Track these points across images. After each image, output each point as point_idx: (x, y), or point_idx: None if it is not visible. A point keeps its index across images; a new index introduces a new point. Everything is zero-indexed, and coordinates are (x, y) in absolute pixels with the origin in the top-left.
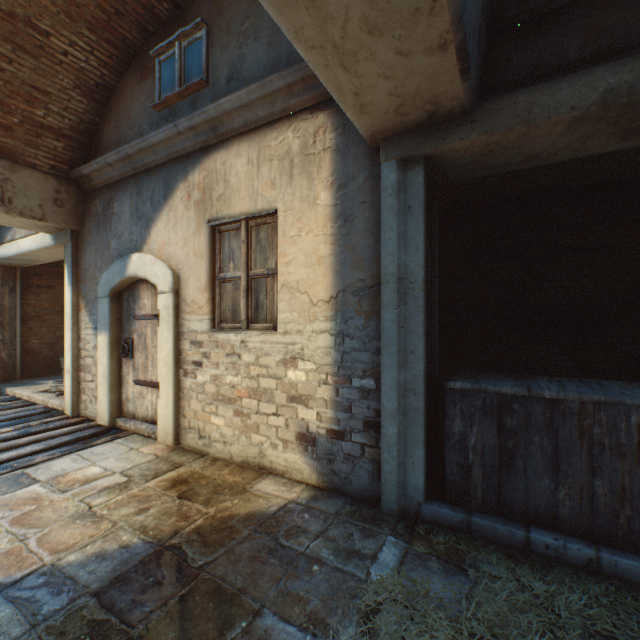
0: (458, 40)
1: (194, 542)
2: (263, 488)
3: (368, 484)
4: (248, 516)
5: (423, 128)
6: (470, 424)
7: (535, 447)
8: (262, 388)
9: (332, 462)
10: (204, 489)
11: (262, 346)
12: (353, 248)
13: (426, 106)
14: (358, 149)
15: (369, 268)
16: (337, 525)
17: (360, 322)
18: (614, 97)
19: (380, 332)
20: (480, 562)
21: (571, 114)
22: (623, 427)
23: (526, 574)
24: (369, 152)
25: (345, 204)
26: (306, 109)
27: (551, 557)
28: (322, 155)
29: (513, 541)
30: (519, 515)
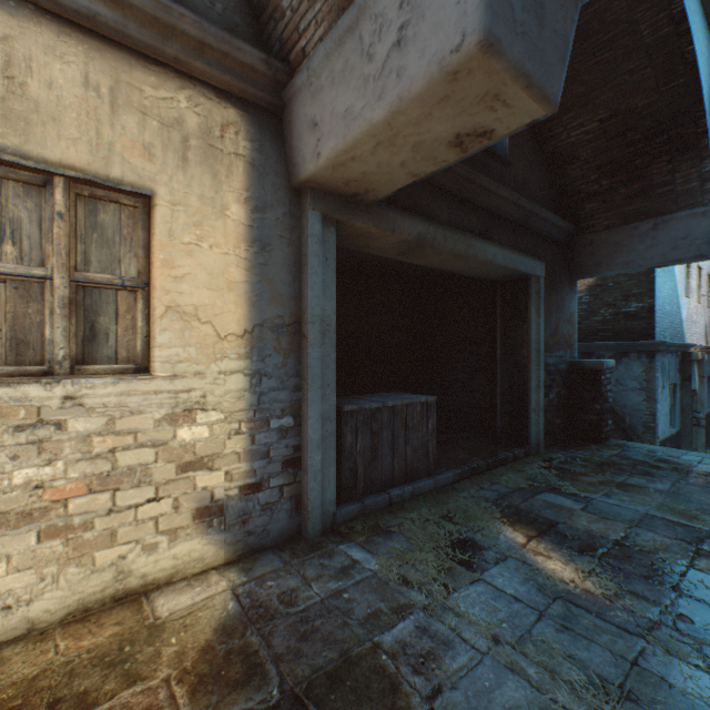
0: (421, 179)
1: (227, 699)
2: (177, 606)
3: (287, 523)
4: (225, 631)
5: (341, 198)
6: (357, 435)
7: (385, 439)
8: (124, 468)
9: (247, 522)
10: (86, 680)
11: (124, 400)
12: (272, 281)
13: (362, 190)
14: (277, 179)
15: (288, 305)
16: (304, 567)
17: (279, 360)
18: (421, 238)
19: (298, 369)
20: (387, 523)
21: (408, 238)
22: (415, 414)
23: (405, 514)
24: (288, 188)
25: (263, 230)
26: (211, 85)
27: (399, 501)
28: (234, 159)
29: (385, 503)
30: (379, 487)
